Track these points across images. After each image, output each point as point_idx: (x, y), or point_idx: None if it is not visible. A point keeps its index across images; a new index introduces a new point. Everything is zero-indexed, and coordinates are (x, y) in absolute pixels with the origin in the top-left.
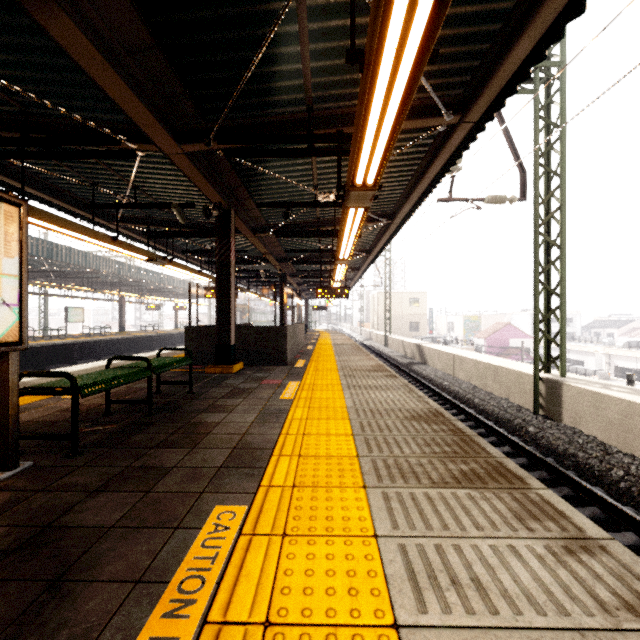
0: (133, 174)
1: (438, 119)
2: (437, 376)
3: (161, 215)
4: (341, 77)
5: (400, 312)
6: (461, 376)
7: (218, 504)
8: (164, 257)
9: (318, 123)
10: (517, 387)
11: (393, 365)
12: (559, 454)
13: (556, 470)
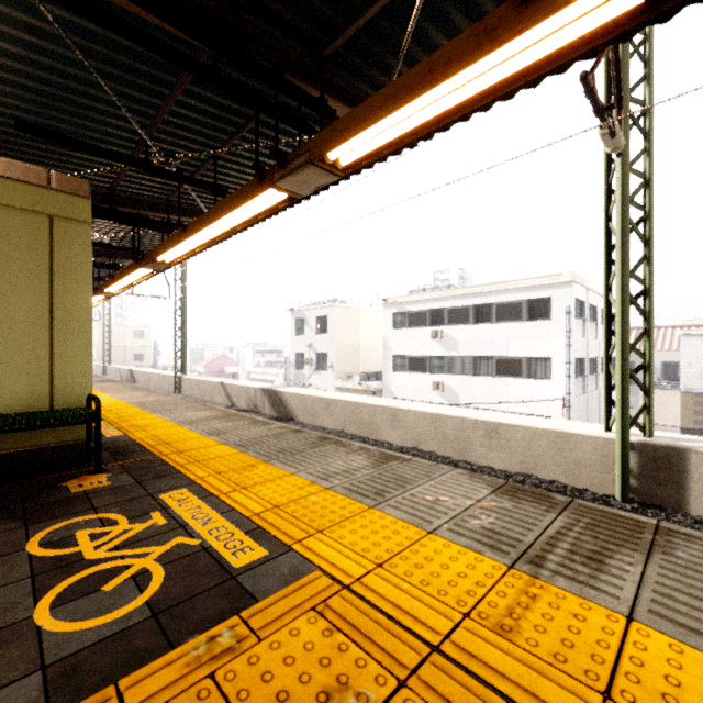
0: None
1: None
2: None
3: None
4: None
5: (124, 344)
6: (153, 385)
7: None
8: None
9: None
10: (172, 383)
11: None
12: None
13: None
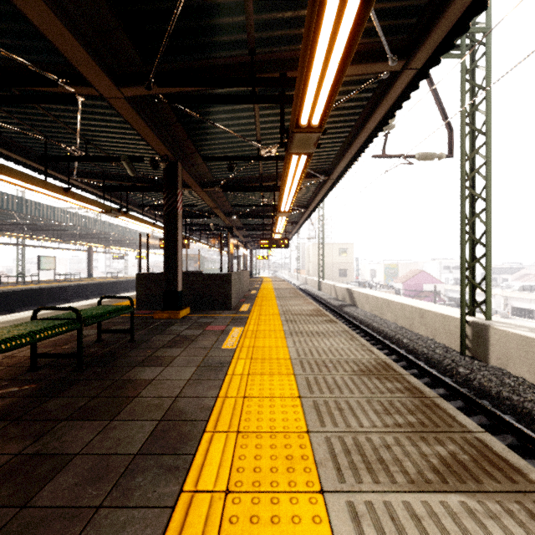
0: (78, 123)
1: (382, 64)
2: (367, 317)
3: (116, 171)
4: (285, 14)
5: (331, 261)
6: (388, 317)
7: (115, 534)
8: (119, 209)
9: (261, 67)
10: (443, 329)
11: (327, 307)
12: (493, 397)
13: (496, 415)
